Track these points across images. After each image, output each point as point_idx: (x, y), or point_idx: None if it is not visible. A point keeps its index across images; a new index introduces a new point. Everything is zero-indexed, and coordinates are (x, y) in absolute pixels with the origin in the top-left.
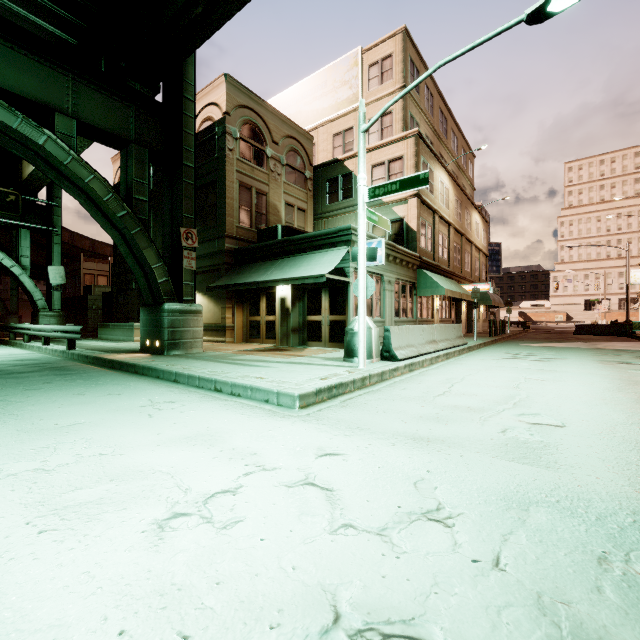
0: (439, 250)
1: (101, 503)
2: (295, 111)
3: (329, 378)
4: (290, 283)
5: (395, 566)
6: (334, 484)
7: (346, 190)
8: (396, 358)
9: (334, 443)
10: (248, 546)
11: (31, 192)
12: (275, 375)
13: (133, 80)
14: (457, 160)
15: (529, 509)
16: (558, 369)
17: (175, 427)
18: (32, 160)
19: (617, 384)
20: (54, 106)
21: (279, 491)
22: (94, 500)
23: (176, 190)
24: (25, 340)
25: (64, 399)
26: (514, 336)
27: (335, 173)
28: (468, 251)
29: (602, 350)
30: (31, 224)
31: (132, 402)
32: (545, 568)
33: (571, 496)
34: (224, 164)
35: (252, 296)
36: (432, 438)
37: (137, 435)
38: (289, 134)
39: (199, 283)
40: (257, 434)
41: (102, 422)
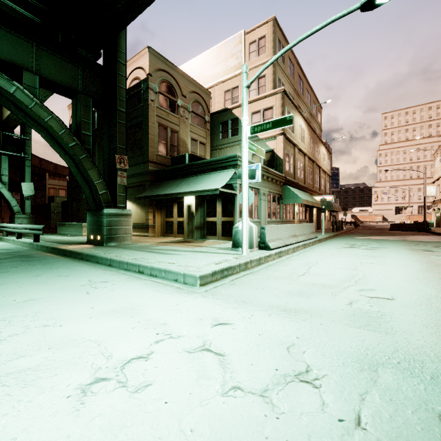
0: (298, 172)
1: (38, 370)
2: (198, 74)
3: (222, 263)
4: (194, 194)
5: (276, 427)
6: (225, 350)
7: (233, 130)
8: (269, 248)
9: (225, 314)
10: (154, 409)
11: (9, 129)
12: (182, 261)
13: (81, 48)
14: (310, 110)
15: (378, 370)
16: (382, 255)
17: (105, 302)
18: (6, 104)
19: (425, 266)
20: (22, 65)
21: (182, 356)
22: (32, 367)
23: (112, 128)
24: (4, 235)
25: (24, 280)
26: (349, 231)
27: (226, 118)
28: (317, 173)
29: (410, 241)
30: (9, 152)
31: (75, 282)
32: (398, 426)
33: (408, 358)
34: (147, 110)
35: (167, 204)
36: (298, 309)
37: (75, 309)
38: (194, 90)
39: (130, 194)
40: (167, 307)
41: (50, 298)
